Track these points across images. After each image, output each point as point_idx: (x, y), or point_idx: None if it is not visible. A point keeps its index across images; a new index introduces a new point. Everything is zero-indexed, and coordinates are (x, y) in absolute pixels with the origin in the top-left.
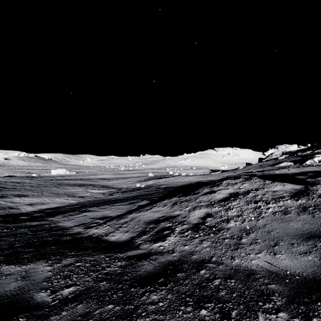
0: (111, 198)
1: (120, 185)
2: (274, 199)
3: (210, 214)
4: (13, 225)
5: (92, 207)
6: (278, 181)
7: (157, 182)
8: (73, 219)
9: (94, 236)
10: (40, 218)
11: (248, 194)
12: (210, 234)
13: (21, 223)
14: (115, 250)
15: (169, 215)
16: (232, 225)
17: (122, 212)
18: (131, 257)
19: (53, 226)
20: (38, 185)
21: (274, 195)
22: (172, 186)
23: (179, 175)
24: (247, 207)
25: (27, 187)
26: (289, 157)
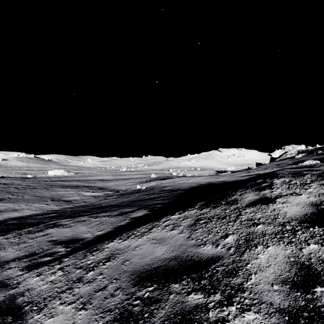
0: (101, 204)
1: (118, 186)
2: None
3: (312, 268)
4: None
5: (67, 218)
6: None
7: (160, 183)
8: (24, 243)
9: (16, 305)
10: None
11: None
12: None
13: None
14: None
15: (190, 256)
16: None
17: (104, 230)
18: None
19: None
20: (26, 186)
21: None
22: (178, 188)
23: (185, 176)
24: None
25: (10, 189)
26: (308, 155)
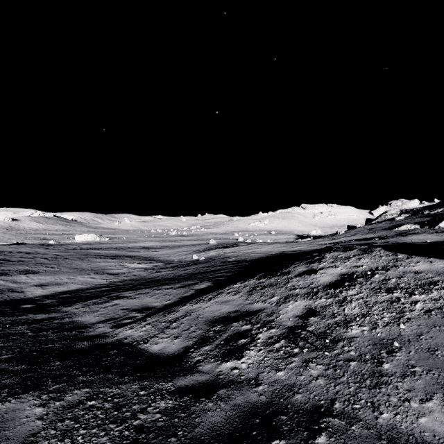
0: (156, 277)
1: (169, 257)
2: (420, 287)
3: (314, 310)
4: (8, 319)
5: (127, 291)
6: (419, 255)
7: (222, 252)
8: (97, 311)
9: (126, 343)
10: (50, 308)
11: (373, 276)
12: (323, 352)
13: (20, 316)
14: (157, 373)
15: (246, 309)
16: (357, 333)
17: (171, 300)
18: (183, 389)
19: (66, 323)
20: (56, 256)
21: (419, 279)
22: (244, 260)
23: (253, 243)
24: (376, 300)
25: (40, 260)
26: (411, 217)
